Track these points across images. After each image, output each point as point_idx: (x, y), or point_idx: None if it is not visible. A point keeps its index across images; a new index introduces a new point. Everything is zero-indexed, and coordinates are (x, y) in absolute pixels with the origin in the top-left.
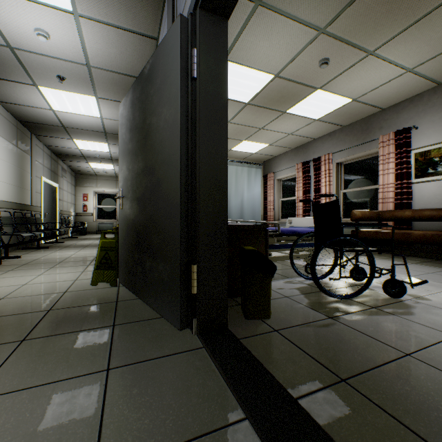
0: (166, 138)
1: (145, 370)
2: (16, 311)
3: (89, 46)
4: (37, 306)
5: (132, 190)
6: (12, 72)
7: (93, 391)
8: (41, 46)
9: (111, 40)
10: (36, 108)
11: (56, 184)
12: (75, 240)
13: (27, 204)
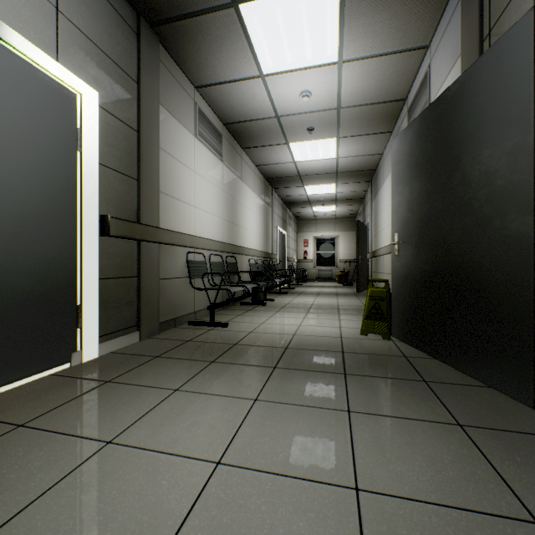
0: (498, 168)
1: (512, 440)
2: (315, 347)
3: (344, 88)
4: (329, 347)
5: (419, 234)
6: (273, 137)
7: (460, 440)
8: (301, 106)
9: (369, 72)
10: (282, 163)
11: (285, 232)
12: (302, 287)
13: (270, 253)
